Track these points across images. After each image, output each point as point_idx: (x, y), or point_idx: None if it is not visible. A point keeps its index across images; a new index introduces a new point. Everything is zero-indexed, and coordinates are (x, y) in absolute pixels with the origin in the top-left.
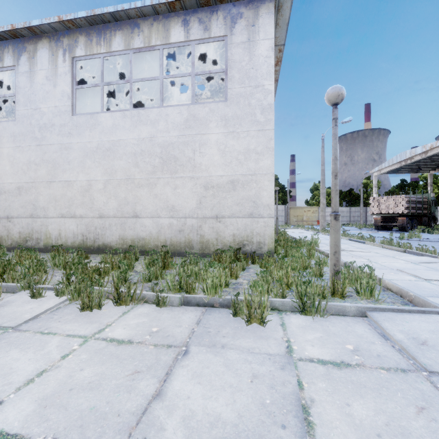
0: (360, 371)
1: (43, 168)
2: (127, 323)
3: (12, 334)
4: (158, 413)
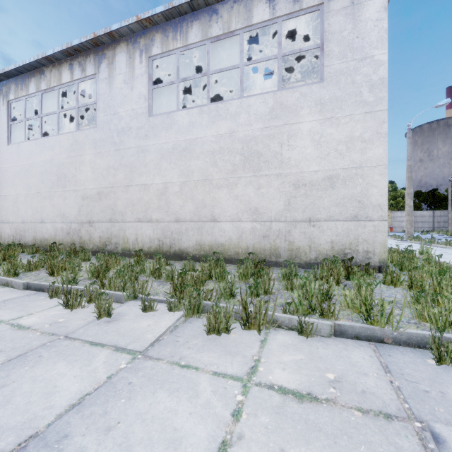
0: None
1: (121, 172)
2: (279, 360)
3: (145, 363)
4: None
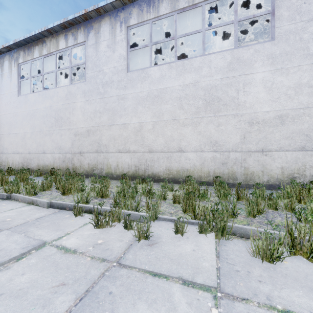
0: None
1: (105, 115)
2: None
3: (235, 306)
4: None
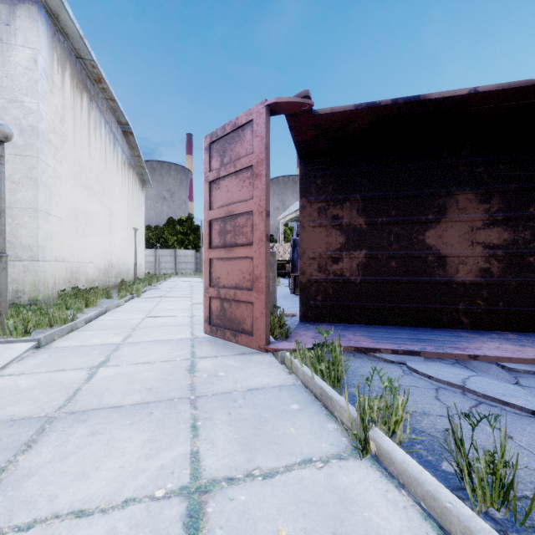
0: None
1: None
2: None
3: None
4: None
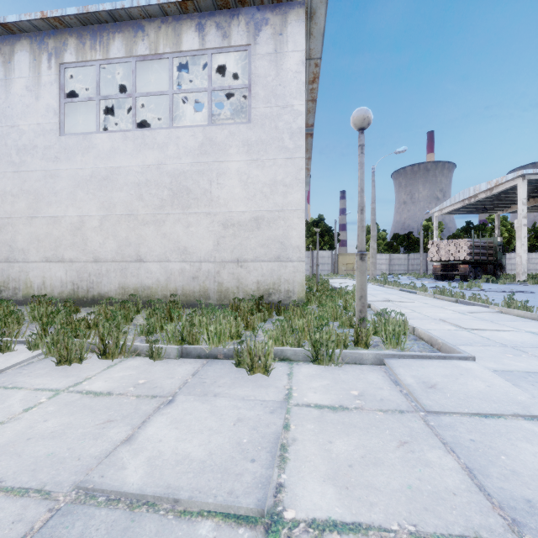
0: (356, 413)
1: (22, 200)
2: (110, 376)
3: None
4: (123, 455)
